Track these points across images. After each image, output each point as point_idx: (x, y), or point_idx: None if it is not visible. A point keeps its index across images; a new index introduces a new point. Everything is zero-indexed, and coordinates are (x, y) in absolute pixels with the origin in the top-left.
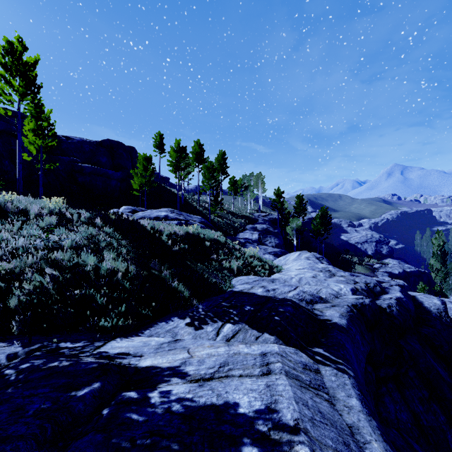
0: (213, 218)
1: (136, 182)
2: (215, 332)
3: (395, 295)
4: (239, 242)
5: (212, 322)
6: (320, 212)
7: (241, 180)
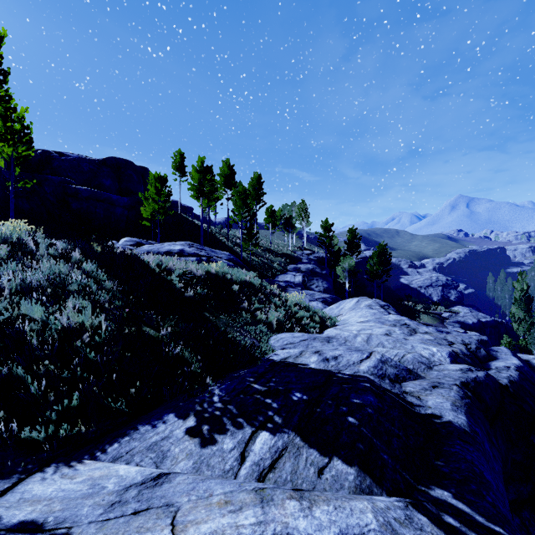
0: (246, 256)
1: (147, 210)
2: (237, 452)
3: (512, 362)
4: (279, 286)
5: (233, 427)
6: (378, 249)
7: (280, 211)
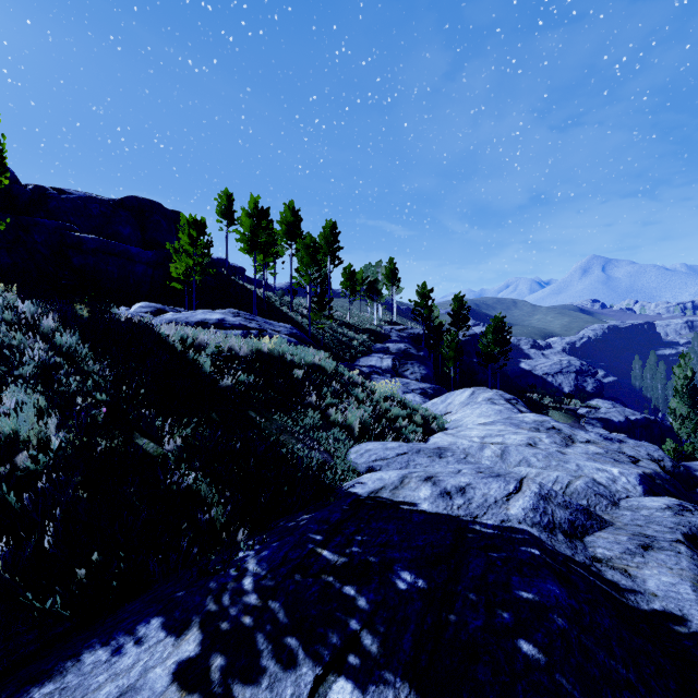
0: (316, 332)
1: (179, 267)
2: None
3: None
4: (361, 372)
5: (276, 663)
6: (494, 323)
7: (362, 272)
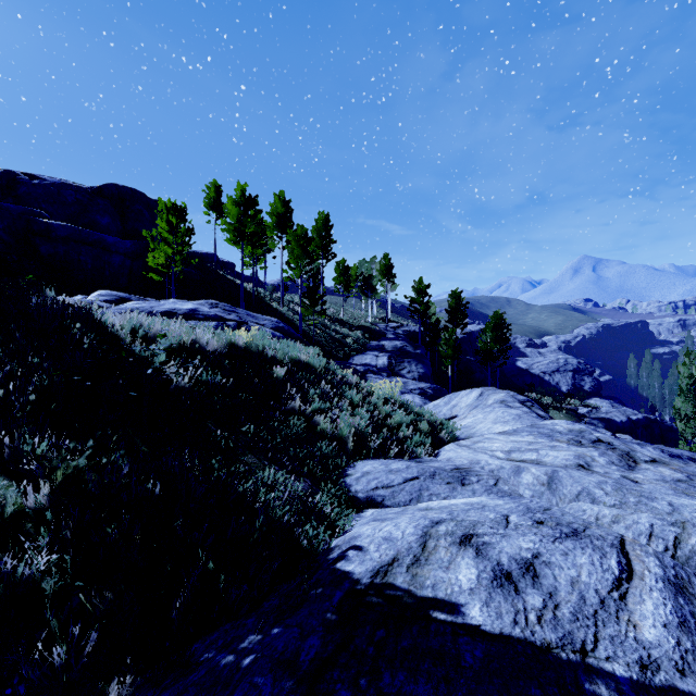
0: (308, 329)
1: (158, 257)
2: None
3: None
4: (355, 371)
5: None
6: (493, 319)
7: (356, 268)
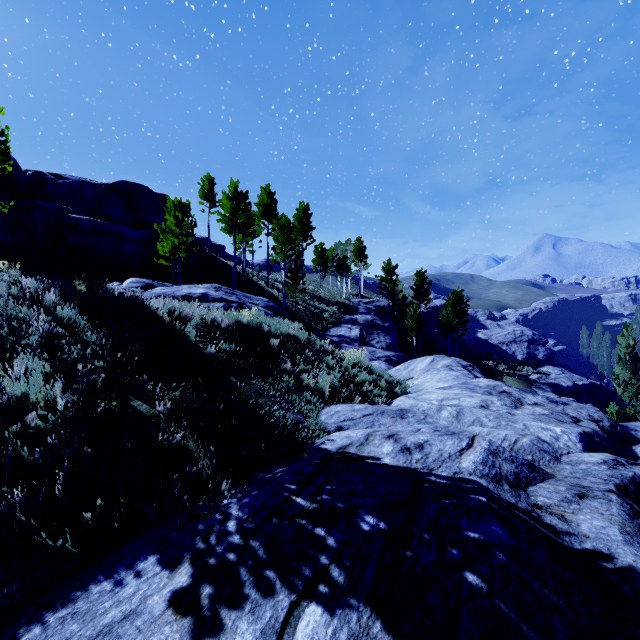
0: (290, 305)
1: (165, 245)
2: None
3: None
4: (331, 341)
5: (257, 591)
6: (453, 296)
7: (332, 250)
